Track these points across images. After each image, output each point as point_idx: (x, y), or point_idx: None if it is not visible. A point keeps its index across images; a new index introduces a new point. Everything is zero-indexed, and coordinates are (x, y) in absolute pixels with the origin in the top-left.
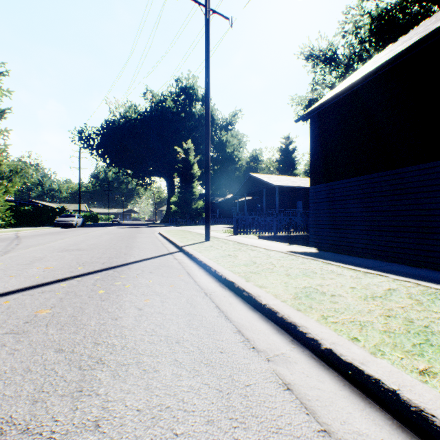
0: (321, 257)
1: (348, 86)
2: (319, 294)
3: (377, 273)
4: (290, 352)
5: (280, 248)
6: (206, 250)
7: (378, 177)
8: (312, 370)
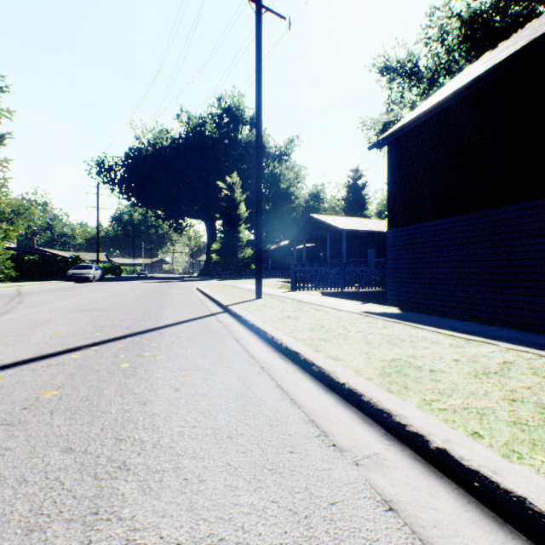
0: (406, 319)
1: (436, 103)
2: (413, 369)
3: (483, 341)
4: (385, 451)
5: (353, 308)
6: (259, 310)
7: (475, 217)
8: (420, 479)
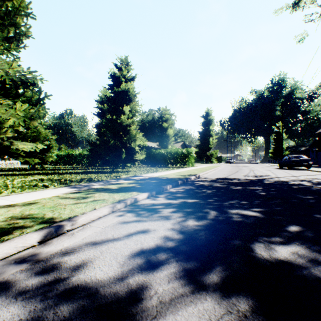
0: None
1: (320, 131)
2: None
3: None
4: None
5: None
6: None
7: None
8: None
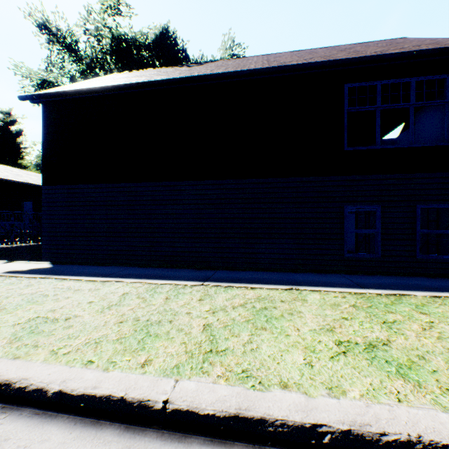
0: (57, 273)
1: (90, 88)
2: (50, 323)
3: (115, 280)
4: None
5: None
6: None
7: (118, 187)
8: (34, 432)
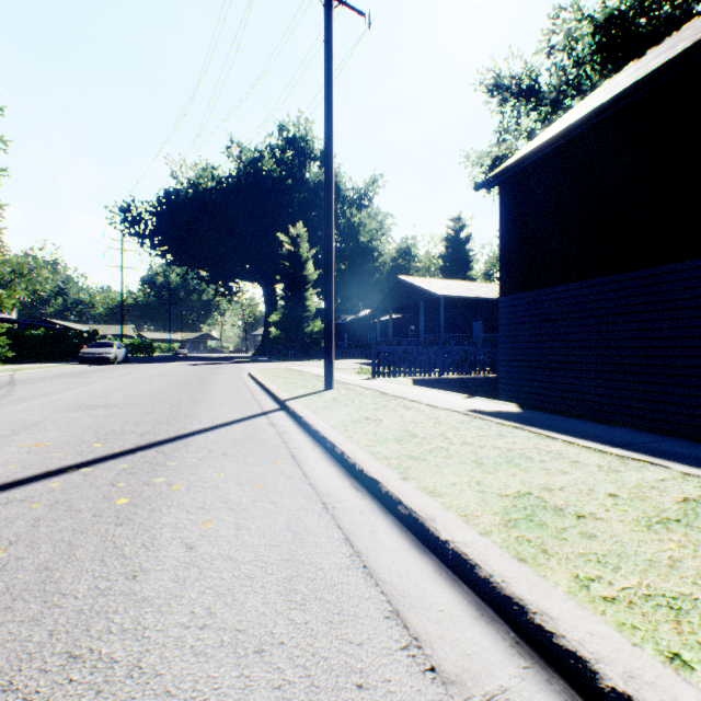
0: (530, 423)
1: (566, 127)
2: (552, 514)
3: (644, 460)
4: (520, 684)
5: (455, 404)
6: (327, 408)
7: (619, 281)
8: None
